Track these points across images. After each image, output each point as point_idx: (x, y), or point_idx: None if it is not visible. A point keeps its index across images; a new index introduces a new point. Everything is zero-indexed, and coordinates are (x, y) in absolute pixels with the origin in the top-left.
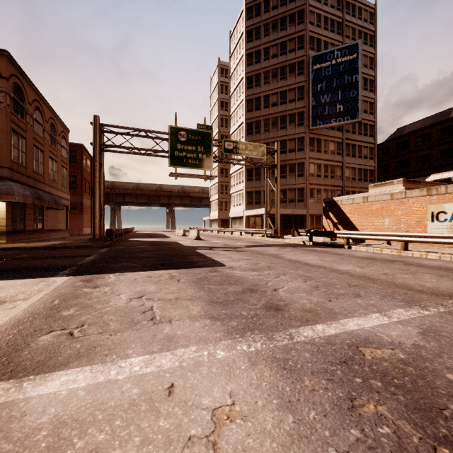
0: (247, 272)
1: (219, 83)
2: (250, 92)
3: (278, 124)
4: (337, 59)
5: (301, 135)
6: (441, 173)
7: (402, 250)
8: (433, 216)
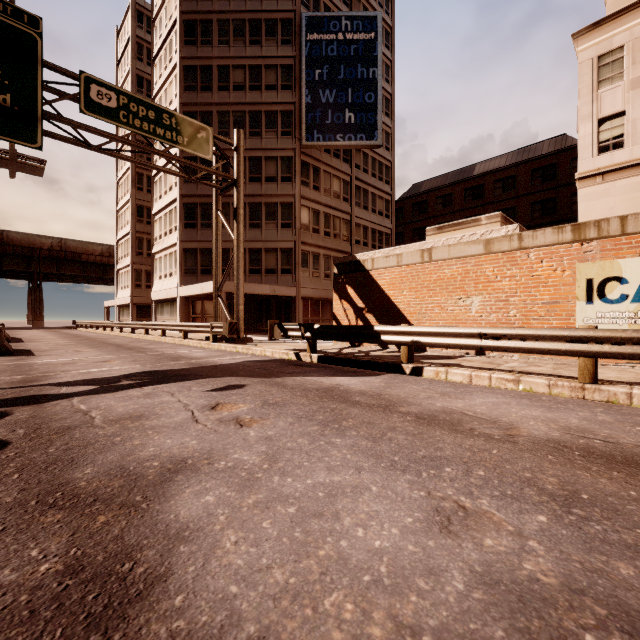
0: None
1: (132, 37)
2: (192, 52)
3: (246, 125)
4: (346, 34)
5: (287, 153)
6: None
7: (586, 381)
8: (591, 288)
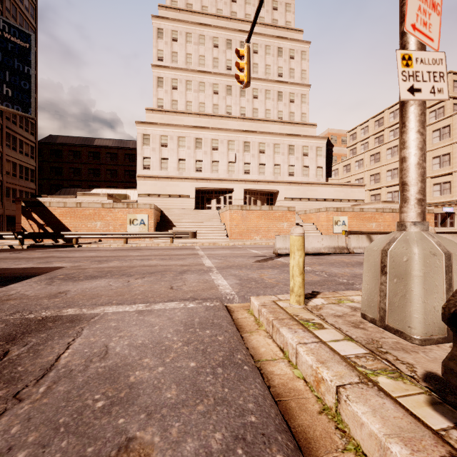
0: (105, 264)
1: None
2: None
3: None
4: (4, 32)
5: None
6: (101, 189)
7: (125, 243)
8: (131, 221)
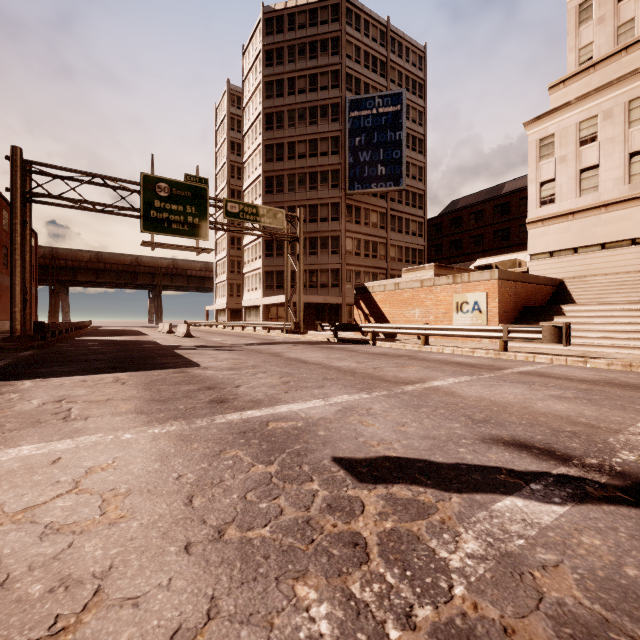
0: (222, 371)
1: (228, 115)
2: (270, 135)
3: (307, 182)
4: (378, 109)
5: (335, 200)
6: (487, 258)
7: (423, 344)
8: (458, 306)
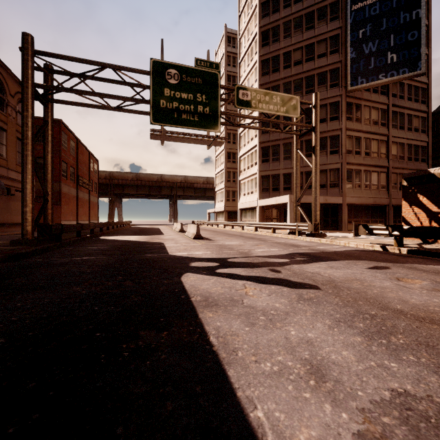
0: None
1: (225, 53)
2: (266, 50)
3: (303, 87)
4: None
5: (334, 99)
6: None
7: None
8: None
